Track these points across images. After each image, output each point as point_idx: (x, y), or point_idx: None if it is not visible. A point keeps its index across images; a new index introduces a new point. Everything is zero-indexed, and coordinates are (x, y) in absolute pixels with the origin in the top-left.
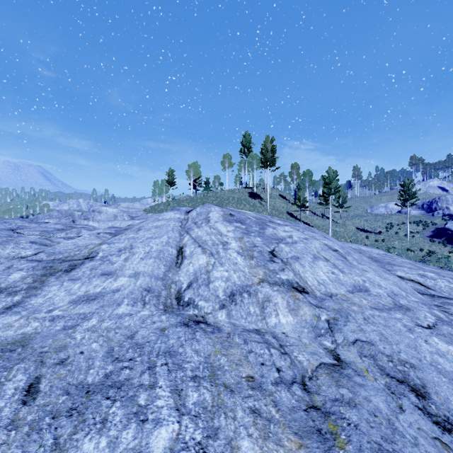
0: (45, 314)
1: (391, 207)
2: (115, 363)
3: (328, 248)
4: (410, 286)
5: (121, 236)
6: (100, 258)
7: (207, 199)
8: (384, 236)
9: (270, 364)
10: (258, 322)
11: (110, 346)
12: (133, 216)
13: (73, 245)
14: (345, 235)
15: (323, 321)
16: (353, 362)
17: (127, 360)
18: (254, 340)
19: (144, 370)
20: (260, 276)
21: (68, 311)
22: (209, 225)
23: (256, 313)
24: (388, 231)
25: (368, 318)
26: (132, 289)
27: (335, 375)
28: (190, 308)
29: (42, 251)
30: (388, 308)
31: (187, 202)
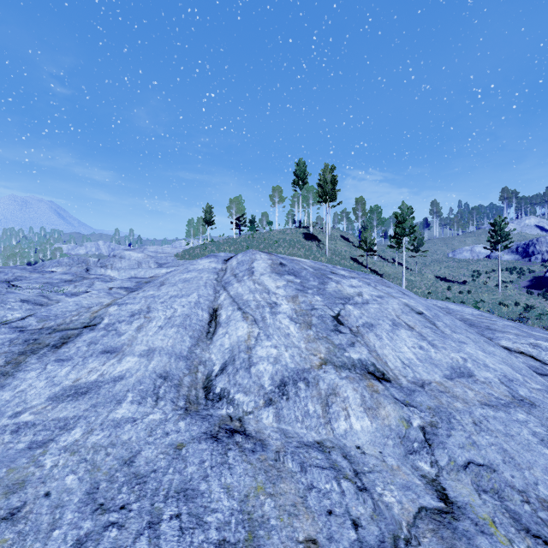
0: (8, 420)
1: (478, 251)
2: (96, 515)
3: (410, 309)
4: (522, 362)
5: (137, 293)
6: (105, 327)
7: (253, 242)
8: (470, 286)
9: (342, 512)
10: (320, 428)
11: (94, 480)
12: (161, 263)
13: (76, 305)
14: (422, 285)
15: (416, 429)
16: (469, 505)
17: (117, 509)
18: (315, 463)
19: (140, 530)
20: (321, 354)
21: (43, 414)
22: (253, 279)
23: (317, 413)
24: (475, 281)
25: (480, 423)
26: (141, 375)
27: (445, 534)
28: (223, 404)
29: (33, 314)
30: (504, 403)
31: (229, 245)
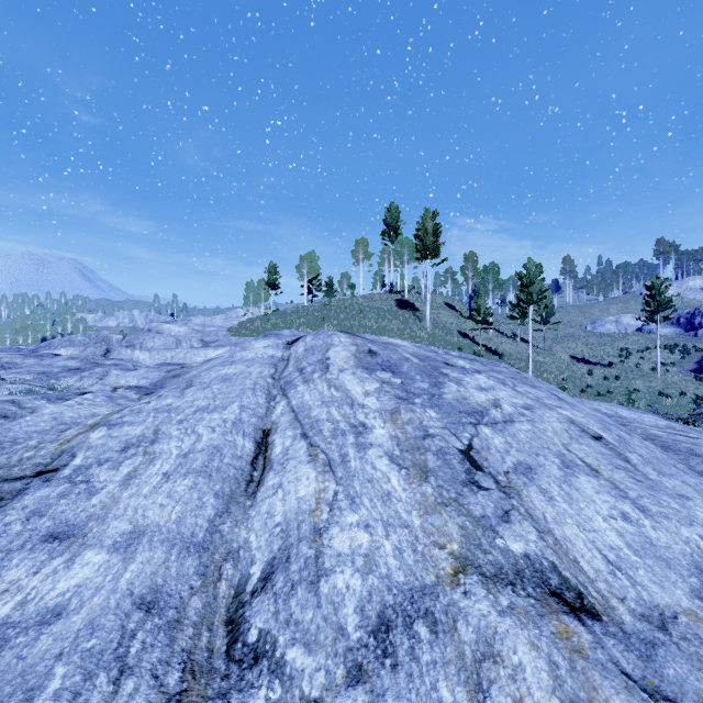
0: None
1: (626, 323)
2: None
3: (580, 431)
4: None
5: (148, 401)
6: (71, 474)
7: (330, 312)
8: (618, 370)
9: None
10: None
11: None
12: (207, 342)
13: (52, 420)
14: (554, 369)
15: None
16: None
17: None
18: None
19: None
20: (453, 545)
21: None
22: (328, 378)
23: None
24: (624, 362)
25: None
26: (98, 606)
27: None
28: (261, 674)
29: None
30: None
31: (298, 315)
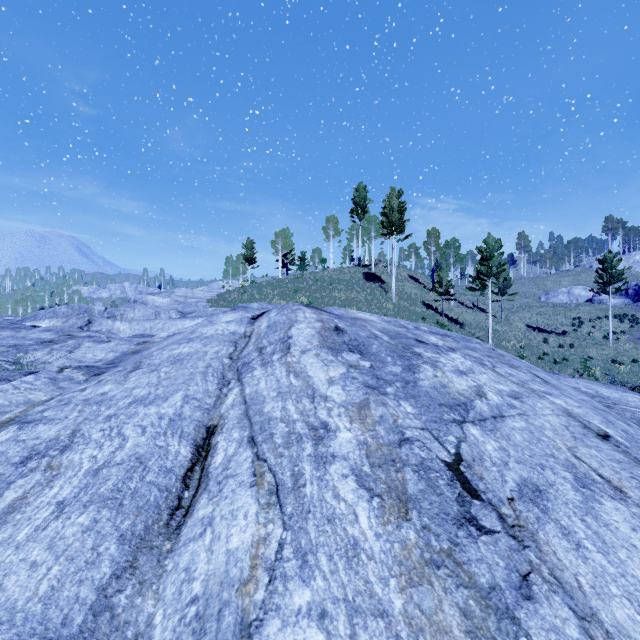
0: None
1: (577, 294)
2: None
3: (581, 427)
4: None
5: (85, 387)
6: None
7: (302, 284)
8: (572, 338)
9: None
10: None
11: None
12: (185, 313)
13: None
14: (512, 337)
15: None
16: None
17: None
18: None
19: None
20: None
21: None
22: (288, 362)
23: None
24: (577, 331)
25: None
26: None
27: None
28: None
29: None
30: None
31: (273, 287)
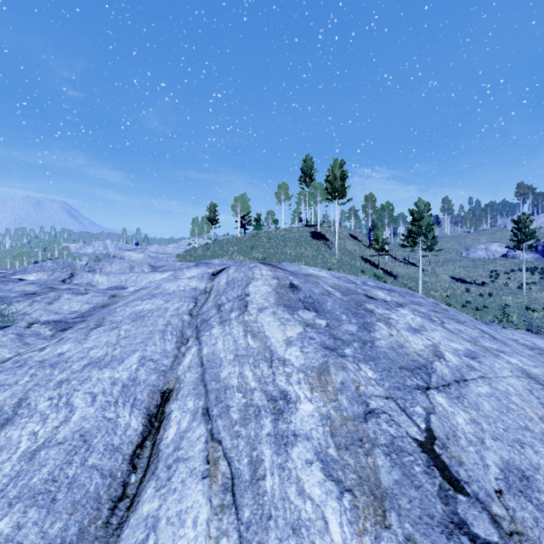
0: None
1: (494, 250)
2: None
3: None
4: None
5: (45, 346)
6: None
7: (258, 241)
8: (490, 288)
9: None
10: None
11: None
12: (156, 267)
13: None
14: (439, 287)
15: None
16: None
17: None
18: None
19: None
20: None
21: None
22: (245, 321)
23: None
24: (494, 282)
25: None
26: None
27: None
28: None
29: None
30: None
31: (232, 244)
